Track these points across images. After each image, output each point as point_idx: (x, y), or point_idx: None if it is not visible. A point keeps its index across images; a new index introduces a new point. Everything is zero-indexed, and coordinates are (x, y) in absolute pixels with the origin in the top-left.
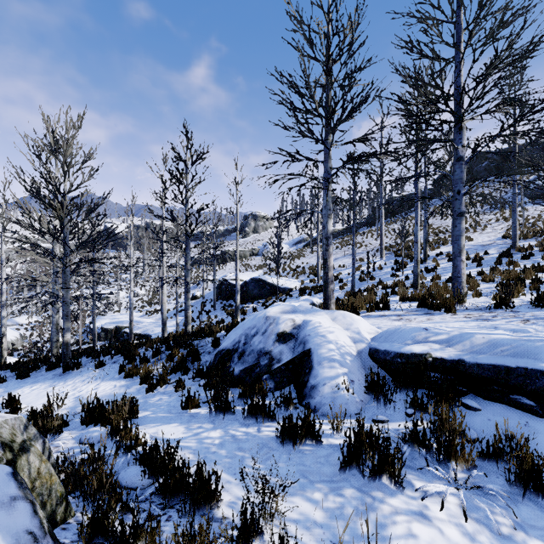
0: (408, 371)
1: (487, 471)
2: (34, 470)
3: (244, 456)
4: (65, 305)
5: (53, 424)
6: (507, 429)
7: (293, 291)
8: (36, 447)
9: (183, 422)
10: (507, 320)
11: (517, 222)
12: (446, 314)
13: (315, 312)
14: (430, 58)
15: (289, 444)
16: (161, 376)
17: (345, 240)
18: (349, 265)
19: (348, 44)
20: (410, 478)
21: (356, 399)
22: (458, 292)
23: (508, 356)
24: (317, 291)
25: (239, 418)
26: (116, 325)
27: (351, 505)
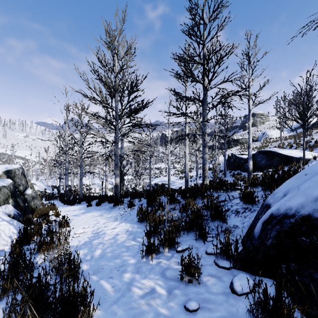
0: None
1: None
2: None
3: None
4: (116, 157)
5: None
6: None
7: (311, 160)
8: None
9: None
10: None
11: None
12: None
13: None
14: None
15: None
16: (164, 237)
17: None
18: None
19: None
20: None
21: None
22: None
23: None
24: None
25: None
26: (161, 183)
27: None
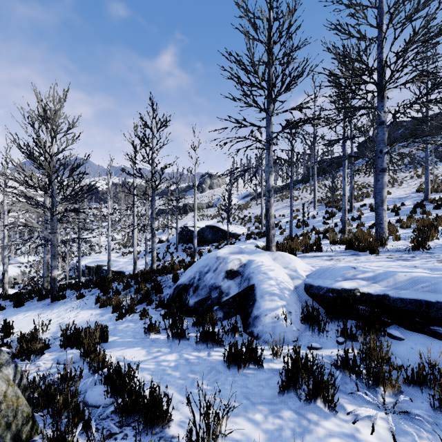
0: (339, 304)
1: (412, 396)
2: (0, 394)
3: (195, 378)
4: (53, 247)
5: (36, 347)
6: (429, 358)
7: (241, 236)
8: (4, 372)
9: (144, 347)
10: (424, 260)
11: (429, 178)
12: (371, 255)
13: (259, 253)
14: (356, 37)
15: (234, 368)
16: (129, 307)
17: (284, 194)
18: (288, 215)
19: (287, 28)
20: (342, 401)
21: (293, 328)
22: (381, 236)
23: (428, 292)
24: (261, 236)
25: (192, 343)
26: (97, 264)
27: (289, 427)
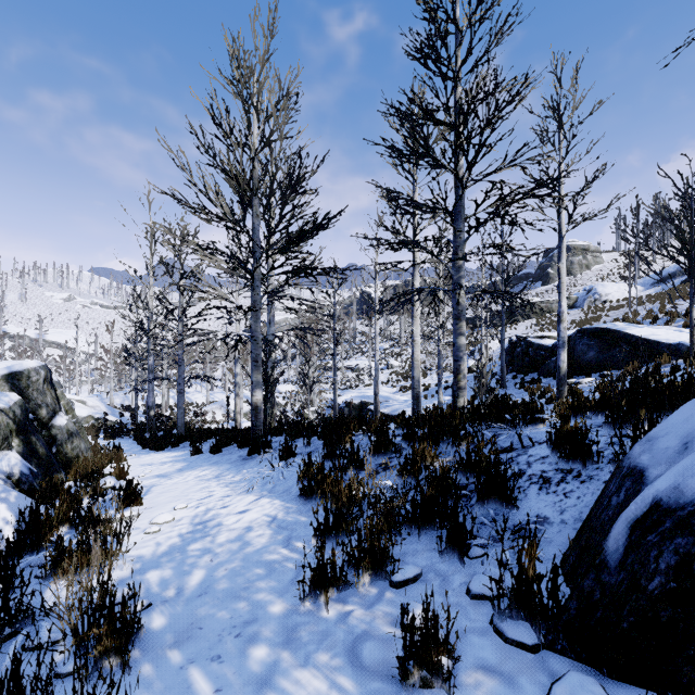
0: None
1: None
2: None
3: None
4: (254, 343)
5: None
6: None
7: None
8: None
9: None
10: None
11: None
12: None
13: None
14: None
15: None
16: (359, 547)
17: None
18: None
19: None
20: None
21: None
22: None
23: None
24: None
25: None
26: (360, 400)
27: None
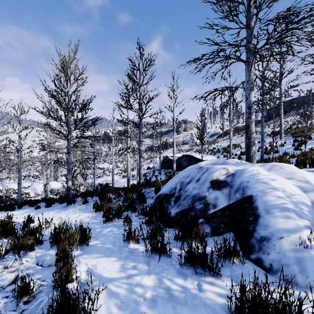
0: None
1: None
2: None
3: None
4: (68, 164)
5: (26, 243)
6: None
7: None
8: None
9: (120, 258)
10: None
11: None
12: None
13: (246, 164)
14: None
15: None
16: (115, 212)
17: None
18: None
19: None
20: None
21: None
22: None
23: None
24: None
25: (175, 263)
26: (105, 182)
27: None
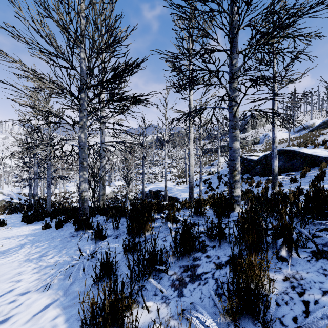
0: None
1: None
2: None
3: None
4: (81, 150)
5: None
6: None
7: None
8: None
9: None
10: None
11: None
12: None
13: None
14: None
15: None
16: None
17: None
18: None
19: None
20: None
21: None
22: None
23: None
24: None
25: None
26: (157, 189)
27: None
